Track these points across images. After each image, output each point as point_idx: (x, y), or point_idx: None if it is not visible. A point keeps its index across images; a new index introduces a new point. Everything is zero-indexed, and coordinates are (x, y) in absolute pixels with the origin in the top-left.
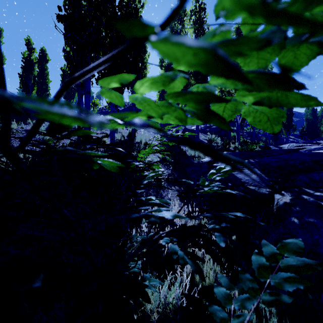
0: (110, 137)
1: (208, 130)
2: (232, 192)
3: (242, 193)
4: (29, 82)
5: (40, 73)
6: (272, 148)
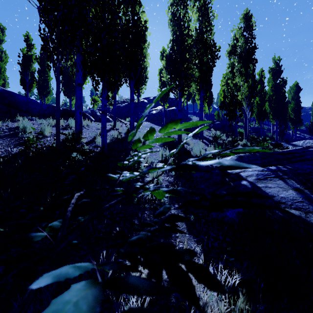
0: (101, 135)
1: (211, 126)
2: None
3: None
4: (26, 78)
5: (41, 70)
6: (283, 145)
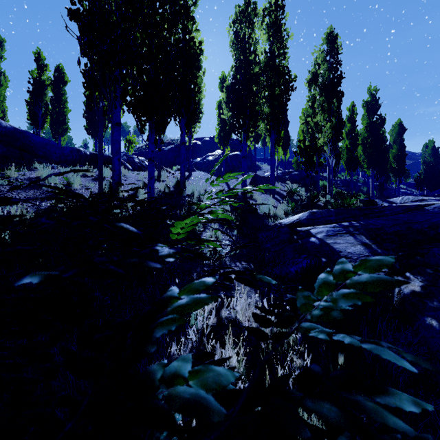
0: (148, 188)
1: (287, 178)
2: (402, 363)
3: (425, 361)
4: (39, 111)
5: (56, 99)
6: (378, 203)
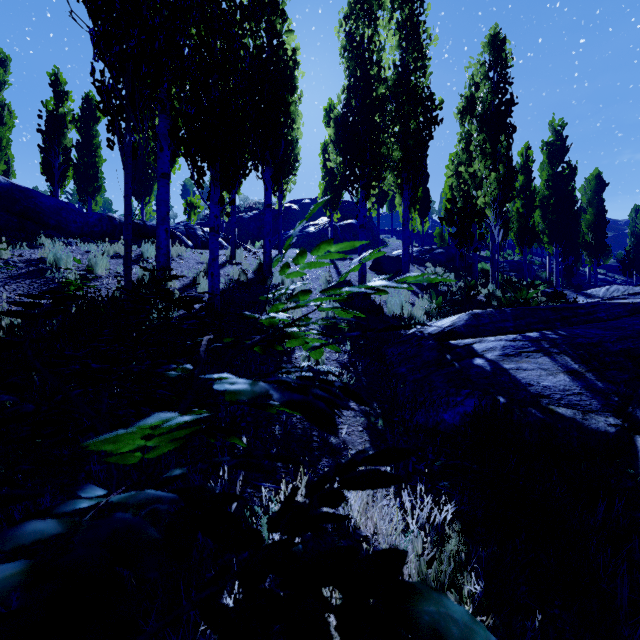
0: (209, 275)
1: (427, 259)
2: None
3: None
4: (54, 160)
5: (84, 144)
6: (568, 296)
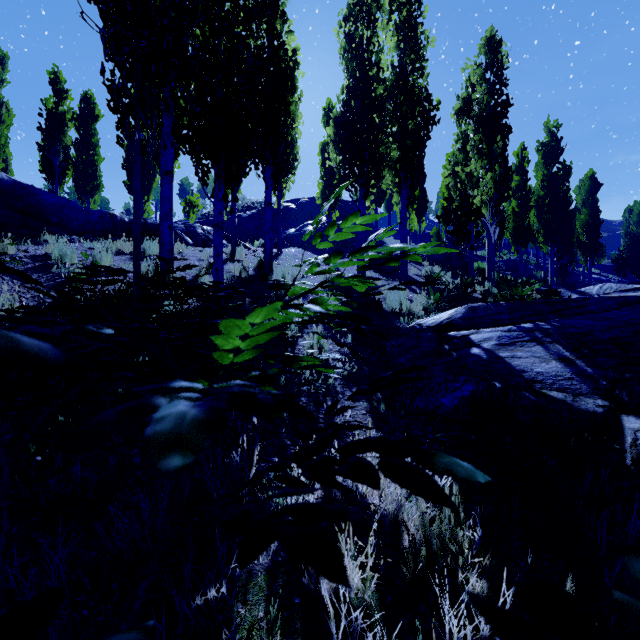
0: (214, 270)
1: (424, 258)
2: None
3: None
4: (55, 158)
5: (82, 143)
6: (563, 294)
